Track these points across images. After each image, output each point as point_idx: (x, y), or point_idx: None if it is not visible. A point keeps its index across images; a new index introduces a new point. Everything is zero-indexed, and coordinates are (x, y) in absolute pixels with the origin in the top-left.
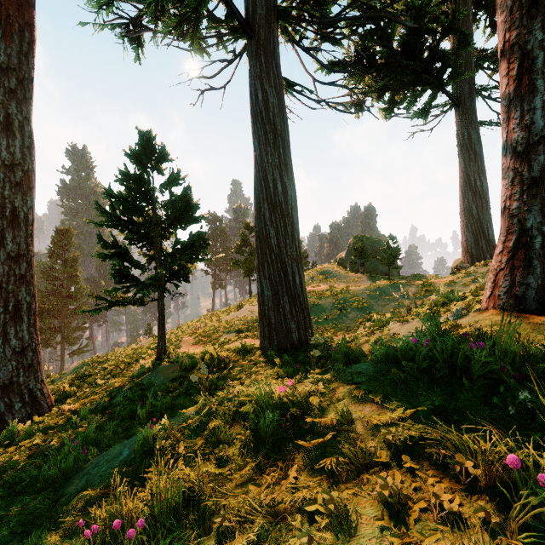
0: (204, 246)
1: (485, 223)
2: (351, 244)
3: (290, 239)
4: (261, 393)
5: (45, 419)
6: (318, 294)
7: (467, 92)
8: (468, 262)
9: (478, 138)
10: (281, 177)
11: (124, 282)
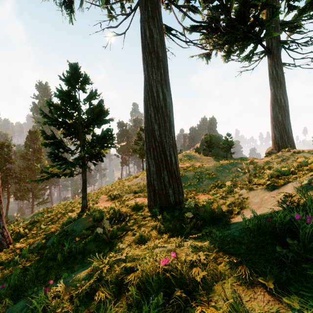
0: (112, 138)
1: (287, 125)
2: (203, 139)
3: (168, 132)
4: (145, 269)
5: (1, 254)
6: (184, 169)
7: (275, 45)
8: (276, 149)
9: (282, 73)
10: (162, 89)
11: (57, 161)
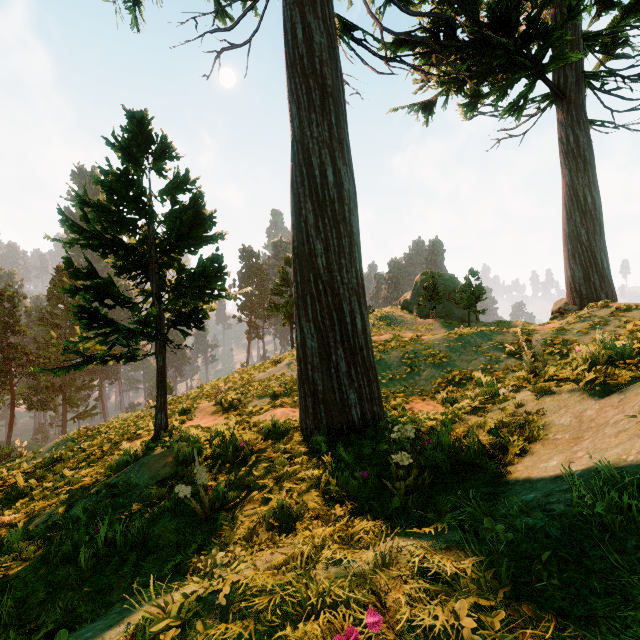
0: (221, 276)
1: (599, 252)
2: (418, 283)
3: (348, 259)
4: None
5: None
6: (380, 345)
7: (574, 81)
8: (576, 304)
9: (588, 141)
10: (333, 160)
11: (96, 327)
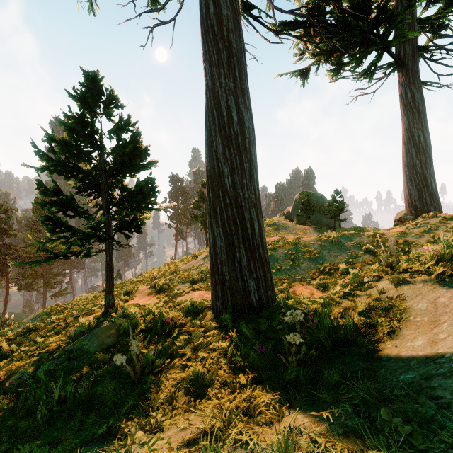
0: (154, 194)
1: (429, 177)
2: (297, 200)
3: (248, 179)
4: None
5: None
6: (270, 244)
7: (411, 53)
8: (412, 214)
9: (421, 96)
10: (237, 104)
11: (59, 231)
